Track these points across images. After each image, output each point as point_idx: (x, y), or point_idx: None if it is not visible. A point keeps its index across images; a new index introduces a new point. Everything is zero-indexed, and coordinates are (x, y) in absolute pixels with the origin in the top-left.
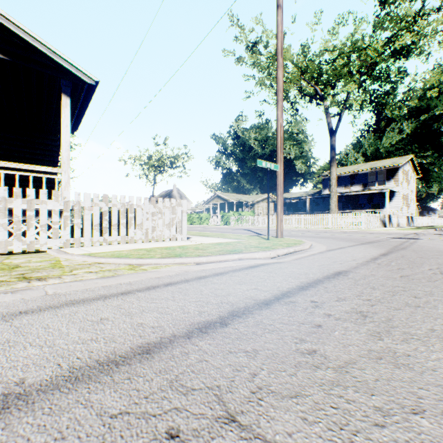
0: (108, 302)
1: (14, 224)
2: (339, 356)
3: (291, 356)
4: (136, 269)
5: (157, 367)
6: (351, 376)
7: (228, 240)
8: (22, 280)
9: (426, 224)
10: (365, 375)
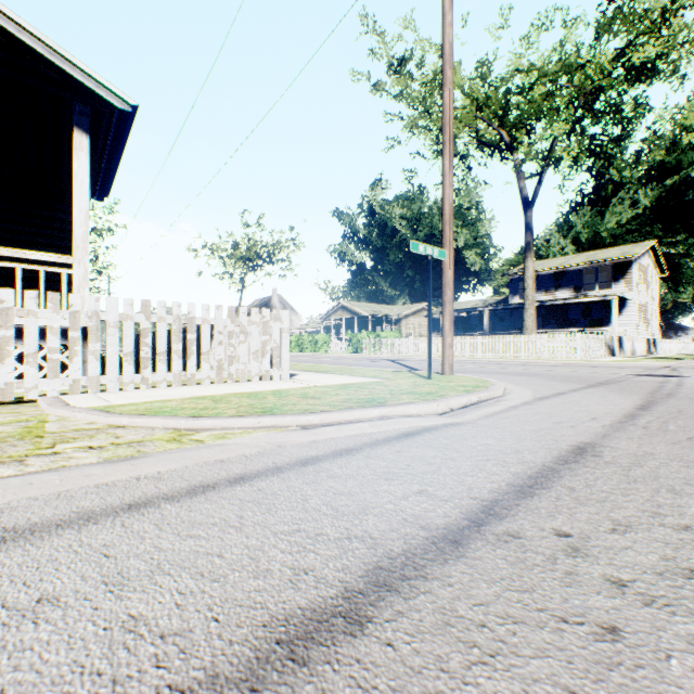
0: (85, 536)
1: None
2: None
3: None
4: (184, 440)
5: None
6: None
7: (360, 379)
8: None
9: (676, 352)
10: None
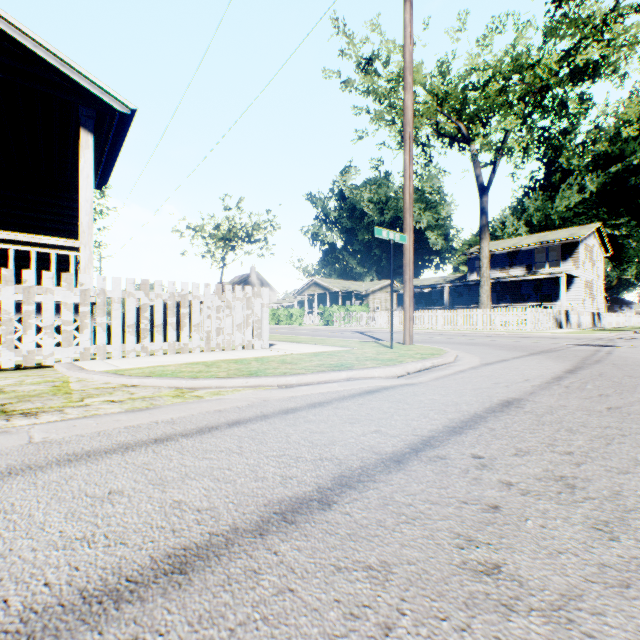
0: (129, 458)
1: (3, 325)
2: (547, 580)
3: (454, 578)
4: (186, 396)
5: (195, 609)
6: (583, 634)
7: (331, 348)
8: None
9: (619, 324)
10: (610, 630)
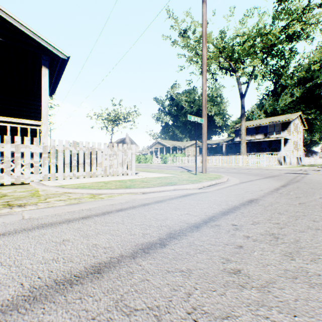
0: (71, 225)
1: (5, 163)
2: (260, 276)
3: (219, 275)
4: (96, 198)
5: (105, 287)
6: (274, 296)
7: (166, 175)
8: (6, 207)
9: (311, 163)
10: (285, 295)
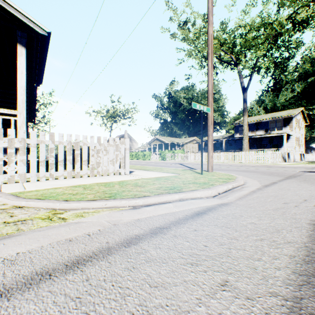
0: None
1: None
2: None
3: None
4: (54, 219)
5: None
6: None
7: (166, 174)
8: None
9: (313, 159)
10: None
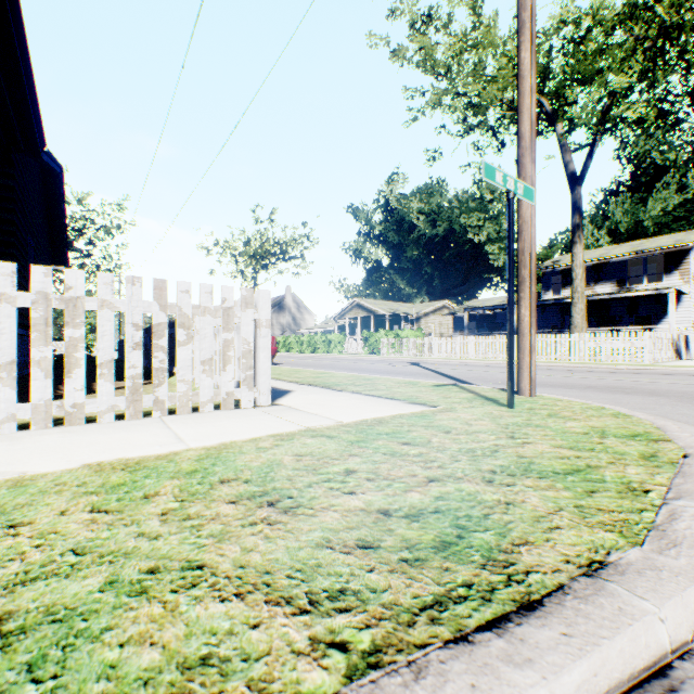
0: None
1: None
2: None
3: None
4: None
5: None
6: None
7: (390, 408)
8: None
9: None
10: None
